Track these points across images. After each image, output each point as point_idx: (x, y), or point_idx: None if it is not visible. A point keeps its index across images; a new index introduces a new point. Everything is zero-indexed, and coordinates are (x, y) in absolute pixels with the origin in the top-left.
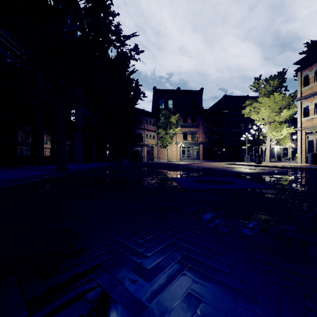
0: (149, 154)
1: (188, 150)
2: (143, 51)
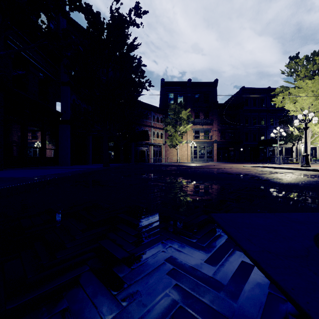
0: (156, 154)
1: (200, 150)
2: (147, 12)
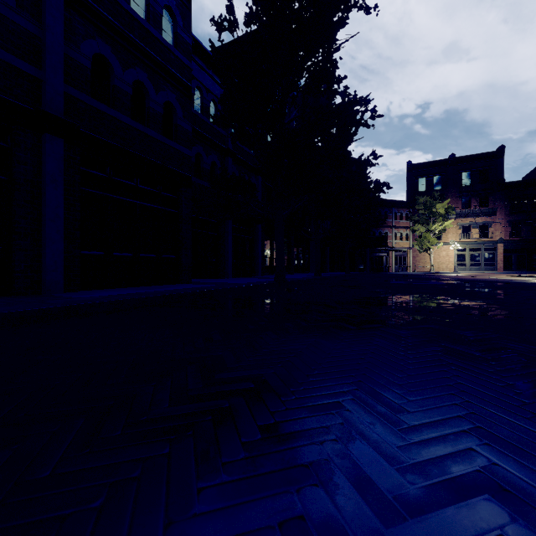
0: (399, 261)
1: (472, 254)
2: (381, 156)
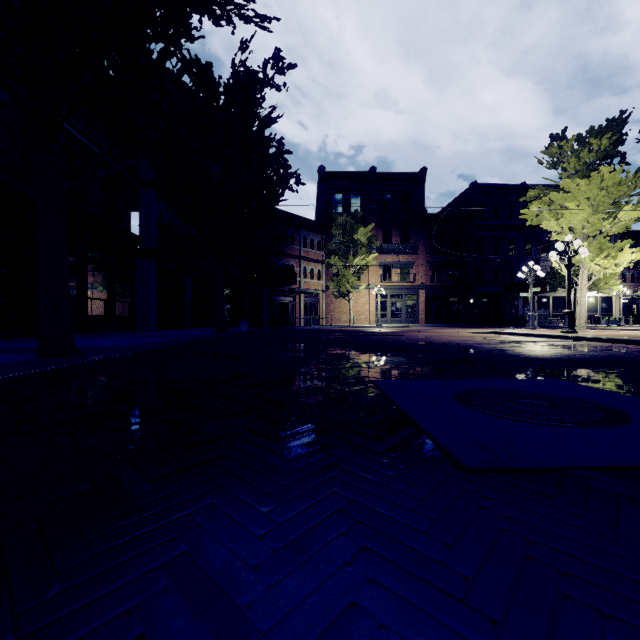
0: (309, 310)
1: (394, 302)
2: (294, 66)
